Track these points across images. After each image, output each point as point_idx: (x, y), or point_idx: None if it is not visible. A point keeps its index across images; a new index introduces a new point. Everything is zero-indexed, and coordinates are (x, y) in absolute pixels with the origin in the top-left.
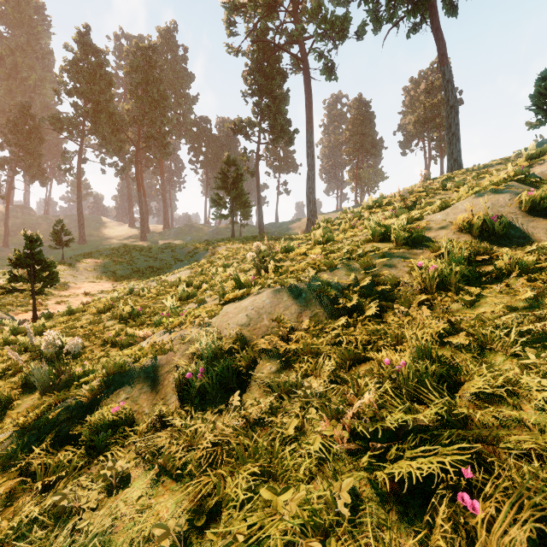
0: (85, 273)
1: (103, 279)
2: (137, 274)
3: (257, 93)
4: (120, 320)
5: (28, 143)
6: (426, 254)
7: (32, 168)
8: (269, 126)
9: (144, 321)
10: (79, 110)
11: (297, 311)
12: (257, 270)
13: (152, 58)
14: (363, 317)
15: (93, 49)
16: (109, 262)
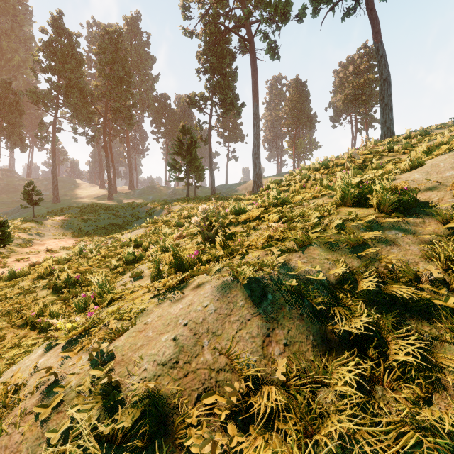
0: (52, 229)
1: (69, 235)
2: (100, 231)
3: (209, 71)
4: (53, 289)
5: (9, 114)
6: (431, 224)
7: (12, 137)
8: (220, 100)
9: (78, 292)
10: (53, 85)
11: (261, 331)
12: (204, 238)
13: (118, 41)
14: (392, 359)
15: (66, 32)
16: (76, 220)
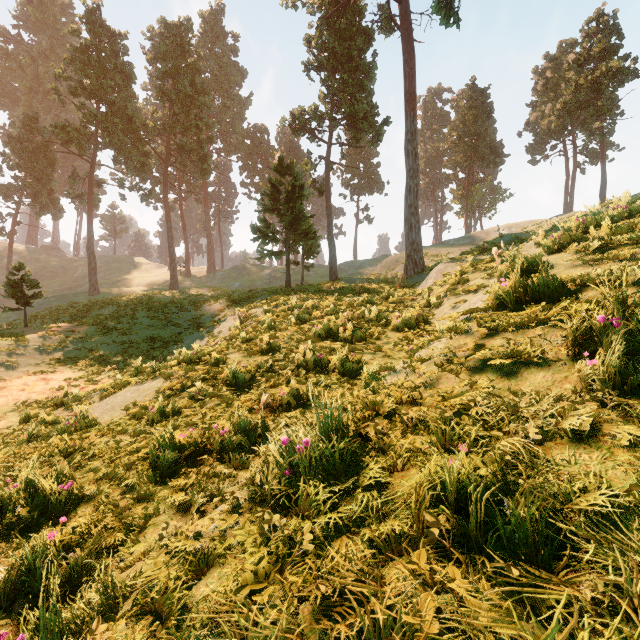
0: (41, 352)
1: (66, 363)
2: (123, 354)
3: (327, 65)
4: None
5: (36, 165)
6: None
7: (39, 197)
8: (345, 116)
9: None
10: (85, 113)
11: None
12: None
13: (185, 40)
14: None
15: (107, 31)
16: (93, 330)
